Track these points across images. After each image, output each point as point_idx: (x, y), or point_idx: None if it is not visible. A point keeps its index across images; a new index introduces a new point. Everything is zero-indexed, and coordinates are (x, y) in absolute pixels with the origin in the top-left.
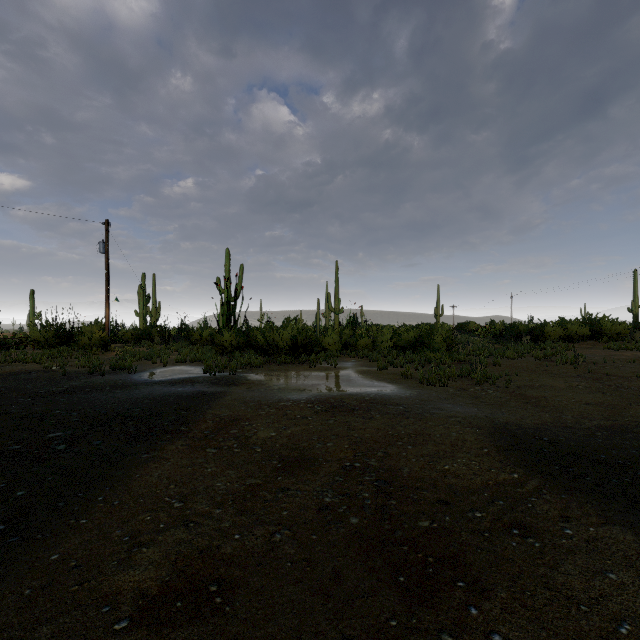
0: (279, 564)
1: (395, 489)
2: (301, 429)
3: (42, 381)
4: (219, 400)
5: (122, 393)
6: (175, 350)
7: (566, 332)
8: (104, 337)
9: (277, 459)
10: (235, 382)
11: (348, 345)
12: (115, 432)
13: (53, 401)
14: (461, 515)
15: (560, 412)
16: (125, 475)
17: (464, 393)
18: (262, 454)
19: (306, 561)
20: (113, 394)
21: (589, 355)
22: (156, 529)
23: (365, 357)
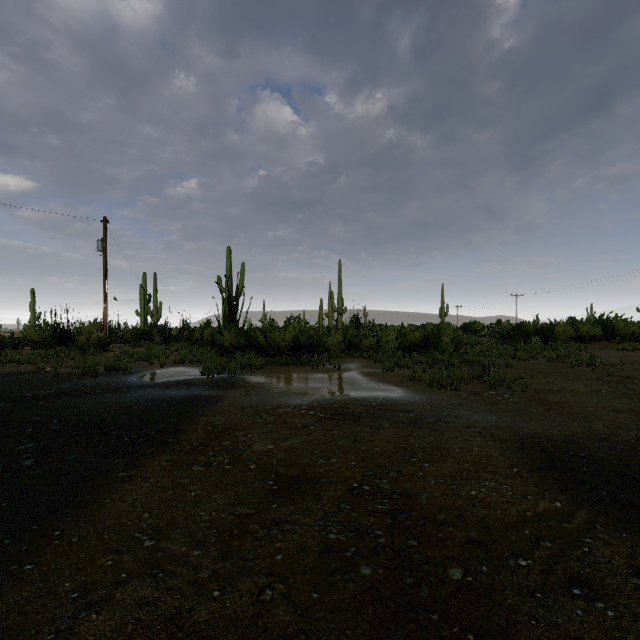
0: (268, 639)
1: (414, 523)
2: (302, 441)
3: (31, 383)
4: (214, 405)
5: (112, 397)
6: (175, 350)
7: (577, 332)
8: (102, 337)
9: (273, 479)
10: (233, 385)
11: (352, 345)
12: (94, 444)
13: (36, 406)
14: (501, 563)
15: (589, 421)
16: (94, 500)
17: (478, 398)
18: (256, 472)
19: (304, 635)
20: (102, 398)
21: (604, 356)
22: (116, 580)
23: (369, 358)
